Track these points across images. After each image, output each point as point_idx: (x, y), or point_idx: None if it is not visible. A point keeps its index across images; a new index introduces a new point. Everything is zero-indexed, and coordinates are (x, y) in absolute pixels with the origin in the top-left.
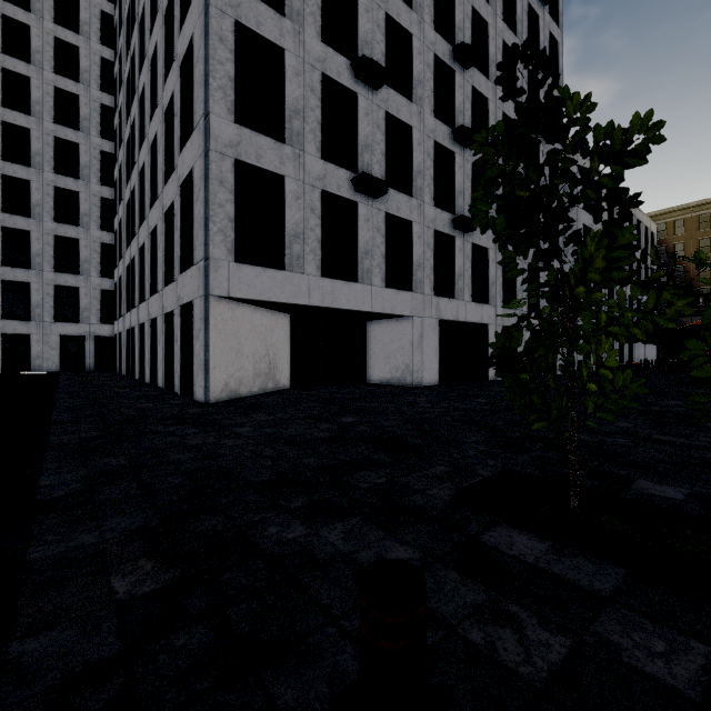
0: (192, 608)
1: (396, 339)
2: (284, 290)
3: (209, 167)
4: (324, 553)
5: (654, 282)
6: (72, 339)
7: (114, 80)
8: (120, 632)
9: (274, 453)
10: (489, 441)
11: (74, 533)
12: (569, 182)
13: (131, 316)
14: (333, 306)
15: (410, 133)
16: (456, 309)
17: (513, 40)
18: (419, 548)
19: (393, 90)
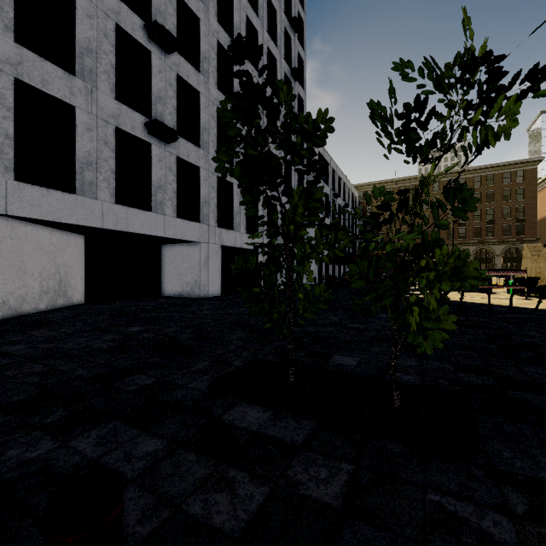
0: None
1: (186, 260)
2: (75, 212)
3: None
4: (69, 465)
5: (329, 225)
6: None
7: None
8: None
9: (44, 369)
10: (247, 337)
11: None
12: (284, 150)
13: None
14: (128, 230)
15: (198, 97)
16: (234, 238)
17: (275, 49)
18: (168, 438)
19: (184, 58)
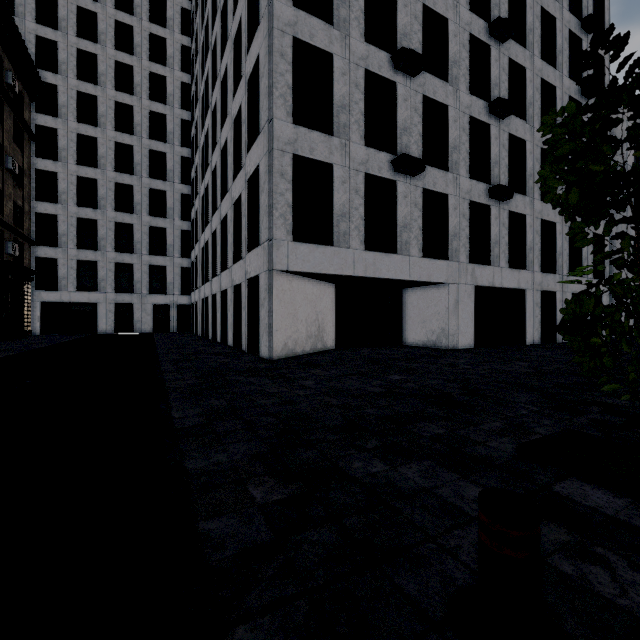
0: (314, 515)
1: (431, 305)
2: (333, 263)
3: (272, 163)
4: (408, 486)
5: None
6: (161, 307)
7: (192, 99)
8: (268, 525)
9: (340, 403)
10: (540, 402)
11: (210, 453)
12: None
13: (205, 288)
14: (375, 275)
15: (446, 112)
16: (491, 275)
17: (553, 5)
18: None
19: (430, 74)
